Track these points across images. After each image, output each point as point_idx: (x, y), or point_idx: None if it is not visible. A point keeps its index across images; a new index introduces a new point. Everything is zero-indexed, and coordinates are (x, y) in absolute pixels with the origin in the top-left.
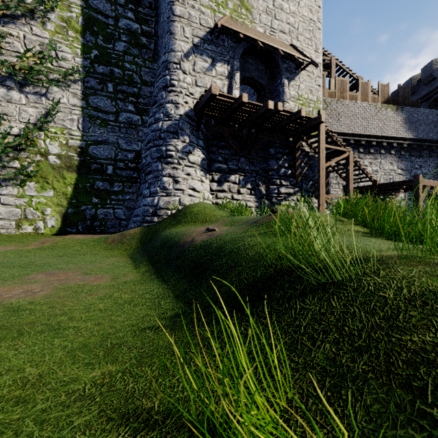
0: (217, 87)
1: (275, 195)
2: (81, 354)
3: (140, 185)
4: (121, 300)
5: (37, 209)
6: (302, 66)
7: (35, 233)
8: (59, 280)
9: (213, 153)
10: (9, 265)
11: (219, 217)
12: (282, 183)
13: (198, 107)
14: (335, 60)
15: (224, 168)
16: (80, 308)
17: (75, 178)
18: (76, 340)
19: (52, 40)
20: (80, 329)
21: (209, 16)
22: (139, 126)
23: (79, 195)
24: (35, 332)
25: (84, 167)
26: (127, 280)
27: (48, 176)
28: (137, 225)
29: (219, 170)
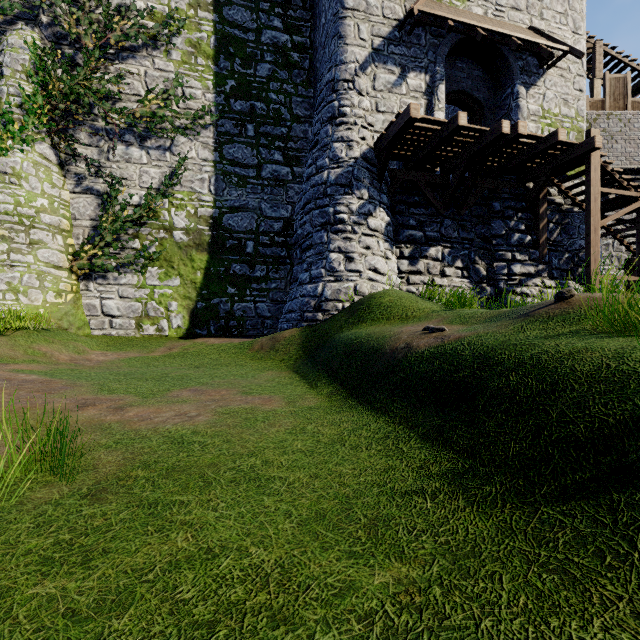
0: (418, 107)
1: (504, 277)
2: (325, 531)
3: (290, 268)
4: (323, 437)
5: (161, 303)
6: (550, 61)
7: (158, 335)
8: (214, 401)
9: (401, 214)
10: (140, 377)
11: (428, 312)
12: (516, 257)
13: (383, 142)
14: (603, 46)
15: (418, 237)
16: (269, 446)
17: (206, 260)
18: (298, 502)
19: (178, 72)
20: (292, 483)
21: (397, 1)
22: (288, 182)
23: (210, 283)
24: (227, 481)
25: (217, 244)
26: (311, 405)
27: (173, 259)
28: (292, 325)
29: (411, 239)
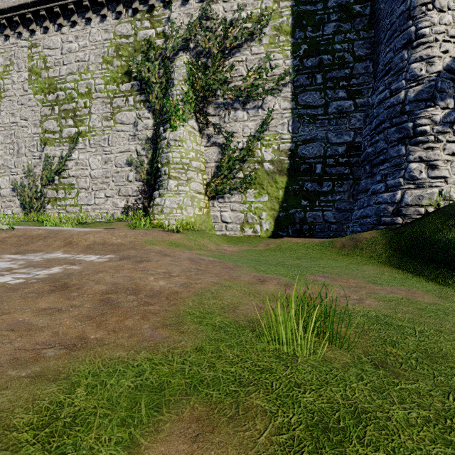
0: None
1: None
2: None
3: (352, 182)
4: None
5: (255, 213)
6: None
7: (253, 235)
8: (356, 287)
9: None
10: (268, 263)
11: None
12: None
13: None
14: None
15: None
16: None
17: (285, 181)
18: None
19: (267, 51)
20: None
21: None
22: (351, 112)
23: (288, 198)
24: None
25: (293, 169)
26: None
27: (263, 183)
28: (366, 228)
29: None
